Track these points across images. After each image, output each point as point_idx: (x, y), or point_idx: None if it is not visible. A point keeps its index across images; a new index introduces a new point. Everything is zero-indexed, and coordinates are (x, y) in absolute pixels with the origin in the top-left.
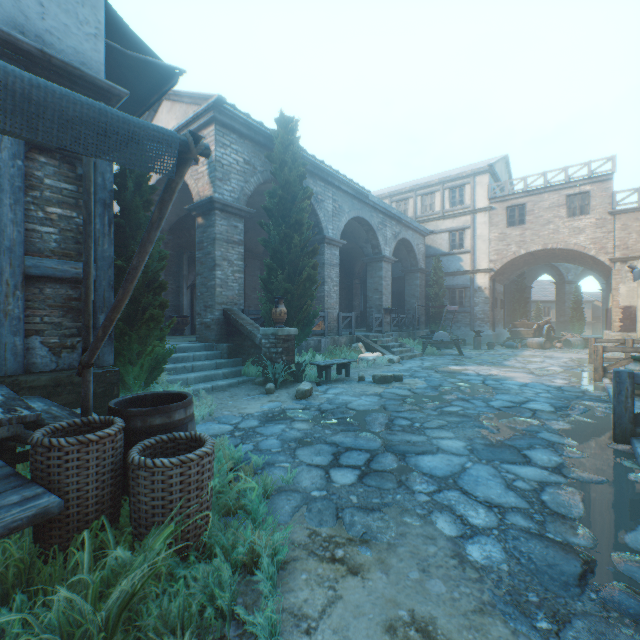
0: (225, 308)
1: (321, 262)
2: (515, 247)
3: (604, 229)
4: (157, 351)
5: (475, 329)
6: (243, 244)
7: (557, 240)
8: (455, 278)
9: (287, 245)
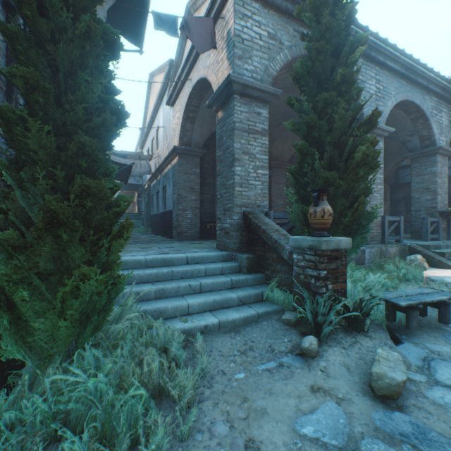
0: (245, 211)
1: None
2: None
3: None
4: (88, 286)
5: None
6: (267, 134)
7: None
8: None
9: (327, 119)
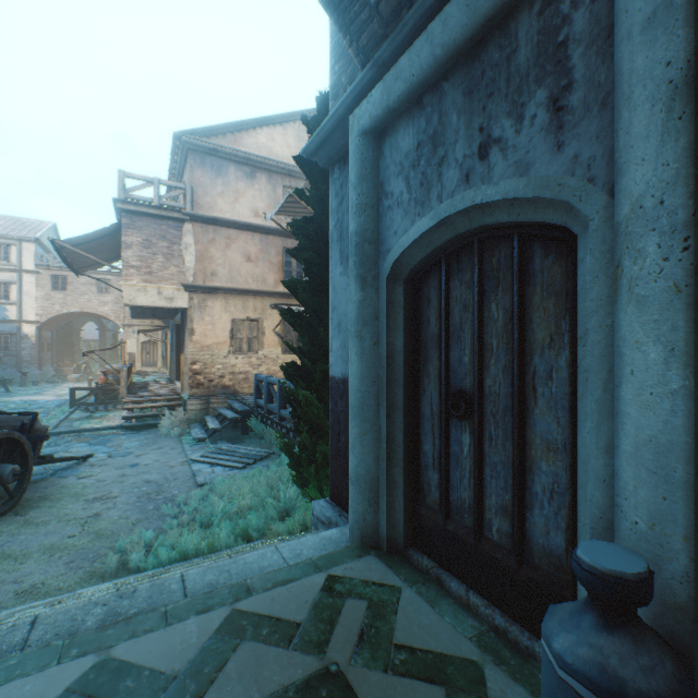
0: None
1: None
2: (60, 307)
3: (120, 305)
4: None
5: (23, 370)
6: None
7: (92, 307)
8: (2, 325)
9: None
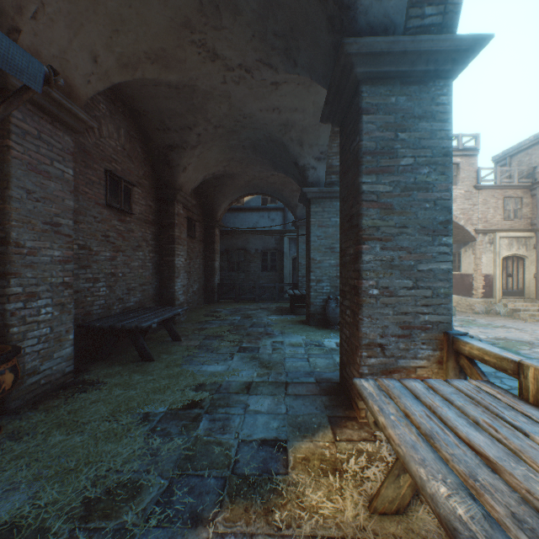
0: None
1: (437, 145)
2: None
3: (471, 201)
4: None
5: None
6: None
7: None
8: None
9: None
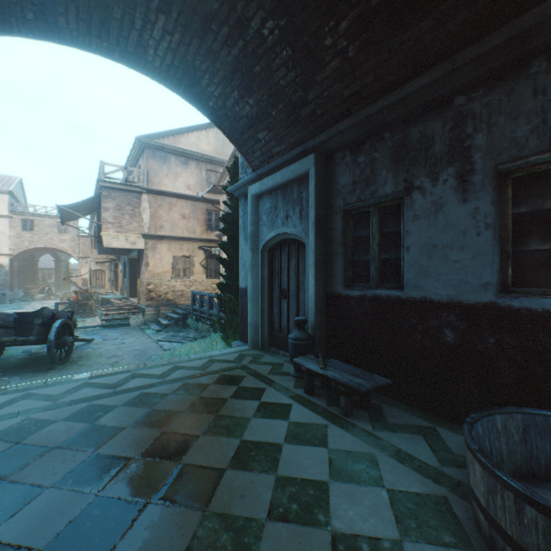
0: None
1: None
2: (29, 243)
3: (76, 242)
4: None
5: None
6: None
7: (54, 244)
8: None
9: None
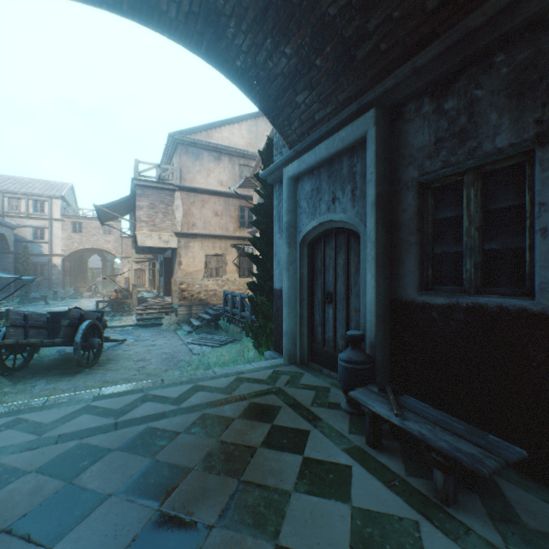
0: None
1: None
2: (78, 244)
3: (119, 243)
4: None
5: (53, 289)
6: None
7: (99, 244)
8: (39, 258)
9: None
